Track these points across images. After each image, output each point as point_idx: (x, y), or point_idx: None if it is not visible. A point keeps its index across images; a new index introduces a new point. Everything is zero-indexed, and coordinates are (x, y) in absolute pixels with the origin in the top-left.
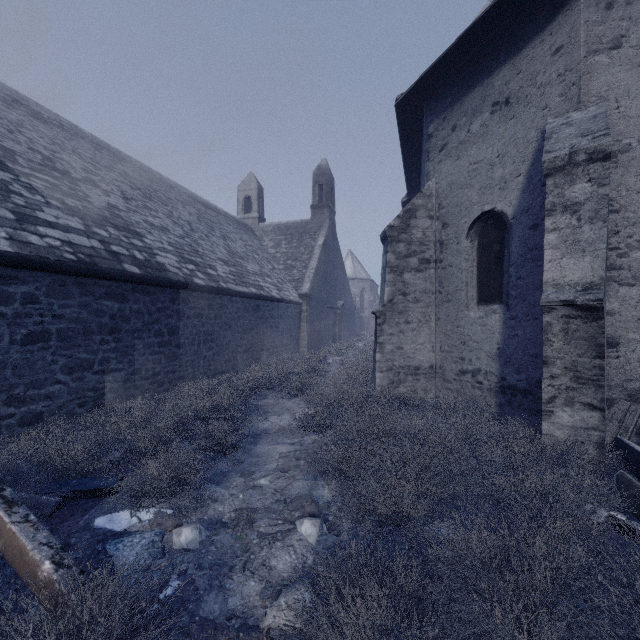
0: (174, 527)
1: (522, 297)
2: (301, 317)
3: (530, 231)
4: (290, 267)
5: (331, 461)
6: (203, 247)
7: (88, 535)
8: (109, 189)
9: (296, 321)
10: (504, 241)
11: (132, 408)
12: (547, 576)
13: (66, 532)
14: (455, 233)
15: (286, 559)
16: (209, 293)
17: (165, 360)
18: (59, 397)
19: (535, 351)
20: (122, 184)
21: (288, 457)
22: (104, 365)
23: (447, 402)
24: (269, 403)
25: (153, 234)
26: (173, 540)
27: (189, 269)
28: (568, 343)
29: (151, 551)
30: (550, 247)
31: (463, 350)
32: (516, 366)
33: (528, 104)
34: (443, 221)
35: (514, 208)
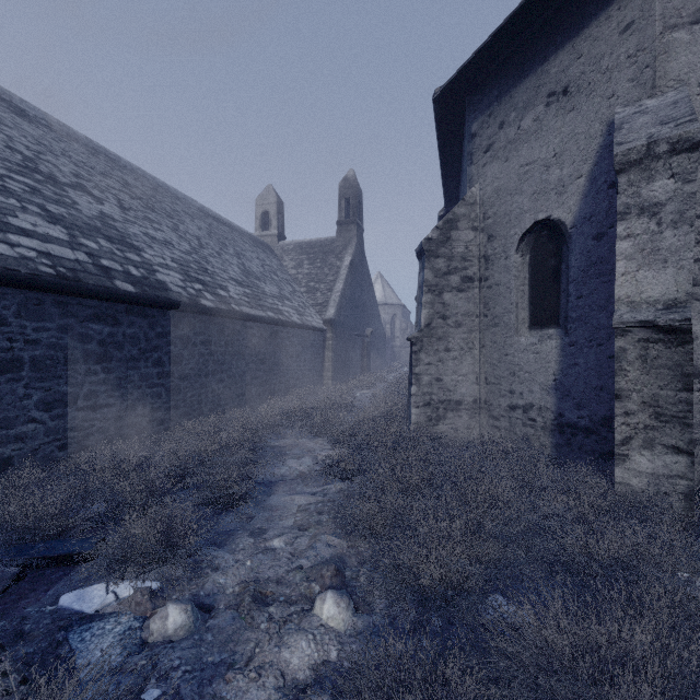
0: (160, 607)
1: (584, 319)
2: (325, 345)
3: (593, 242)
4: (313, 290)
5: (360, 517)
6: (213, 265)
7: (48, 619)
8: (103, 197)
9: (320, 350)
10: (561, 255)
11: (124, 451)
12: (657, 688)
13: (22, 614)
14: (503, 246)
15: (302, 653)
16: (219, 317)
17: (166, 394)
18: (33, 438)
19: (600, 383)
20: (120, 192)
21: (308, 511)
22: (91, 400)
23: (495, 443)
24: (287, 444)
25: (154, 248)
26: (156, 627)
27: (195, 289)
28: (647, 373)
29: (126, 643)
30: (623, 257)
31: (512, 382)
32: (576, 400)
33: (591, 93)
34: (489, 233)
35: (574, 215)
